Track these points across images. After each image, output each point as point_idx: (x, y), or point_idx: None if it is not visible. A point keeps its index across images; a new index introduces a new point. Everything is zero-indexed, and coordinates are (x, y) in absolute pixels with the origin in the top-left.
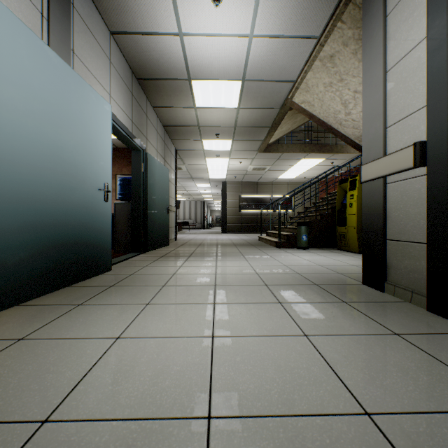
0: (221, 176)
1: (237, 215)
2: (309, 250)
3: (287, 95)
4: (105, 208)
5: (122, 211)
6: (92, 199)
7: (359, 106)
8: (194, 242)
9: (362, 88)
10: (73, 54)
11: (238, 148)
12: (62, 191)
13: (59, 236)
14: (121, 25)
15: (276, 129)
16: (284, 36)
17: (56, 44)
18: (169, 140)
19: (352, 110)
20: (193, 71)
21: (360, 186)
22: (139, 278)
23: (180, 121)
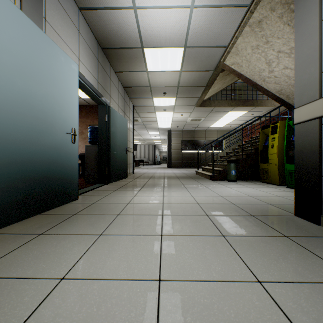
0: (167, 126)
1: (179, 155)
2: (237, 182)
3: (220, 59)
4: (72, 149)
5: (91, 152)
6: (60, 141)
7: (281, 64)
8: (147, 175)
9: (295, 39)
10: (45, 21)
11: (180, 103)
12: (31, 133)
13: (29, 172)
14: (87, 2)
15: (210, 88)
16: (220, 6)
17: (28, 10)
18: (128, 98)
19: (275, 68)
20: (145, 40)
21: (281, 131)
22: (99, 206)
23: (136, 83)
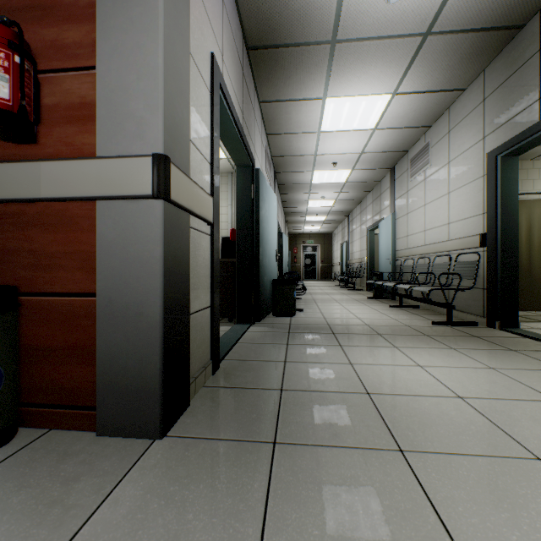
0: None
1: None
2: None
3: None
4: None
5: None
6: None
7: None
8: None
9: None
10: None
11: None
12: None
13: None
14: None
15: None
16: None
17: None
18: None
19: None
20: None
21: None
22: None
23: None
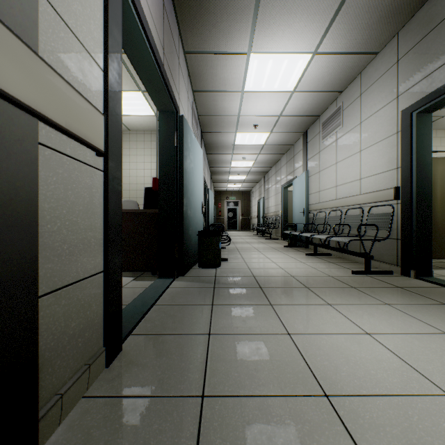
0: None
1: None
2: None
3: None
4: None
5: None
6: None
7: None
8: None
9: None
10: None
11: None
12: None
13: None
14: None
15: None
16: None
17: None
18: None
19: None
20: None
21: None
22: None
23: None
